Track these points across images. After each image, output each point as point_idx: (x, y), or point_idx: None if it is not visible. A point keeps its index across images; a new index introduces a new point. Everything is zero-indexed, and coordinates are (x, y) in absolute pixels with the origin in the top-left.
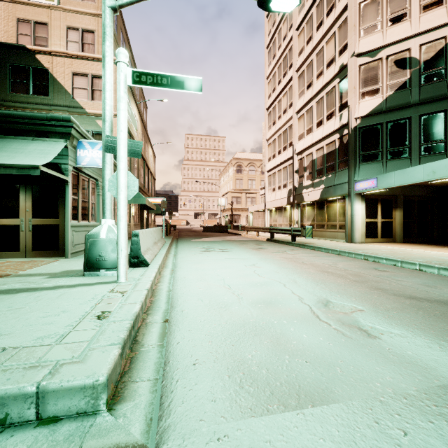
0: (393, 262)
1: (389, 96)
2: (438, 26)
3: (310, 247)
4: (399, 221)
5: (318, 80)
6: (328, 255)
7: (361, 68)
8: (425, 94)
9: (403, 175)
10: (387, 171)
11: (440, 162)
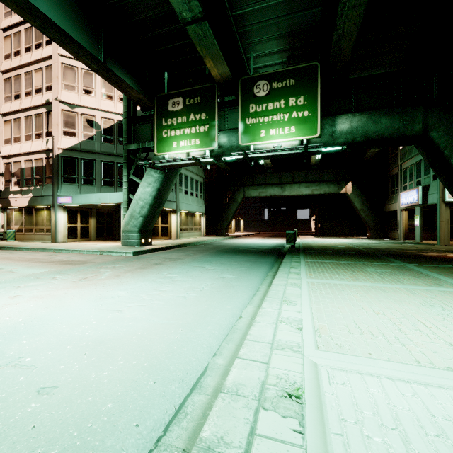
0: (68, 251)
1: (83, 141)
2: (110, 111)
3: (12, 248)
4: (93, 226)
5: (27, 98)
6: (25, 252)
7: (63, 112)
8: (104, 149)
9: (86, 198)
10: (82, 192)
11: (102, 194)
